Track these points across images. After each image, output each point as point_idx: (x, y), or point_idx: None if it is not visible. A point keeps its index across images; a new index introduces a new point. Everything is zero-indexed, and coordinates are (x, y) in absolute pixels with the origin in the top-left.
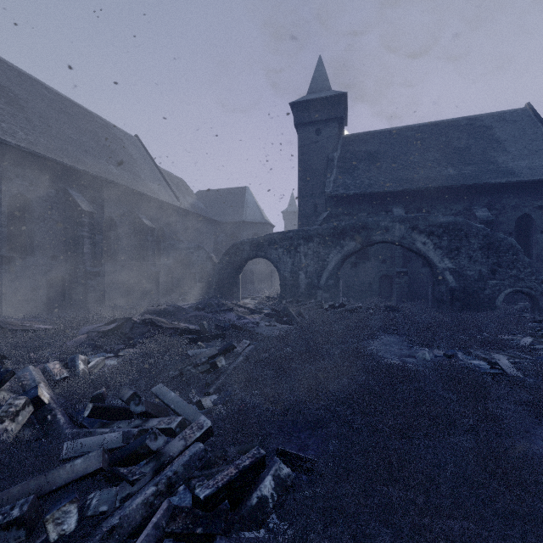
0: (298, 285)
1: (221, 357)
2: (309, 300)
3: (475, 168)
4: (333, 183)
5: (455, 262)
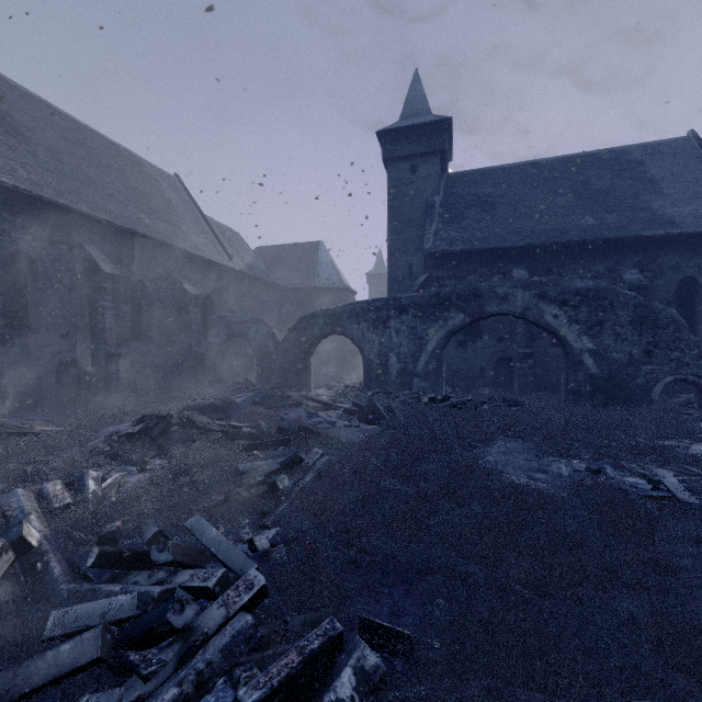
0: (387, 371)
1: (284, 475)
2: (402, 391)
3: (622, 216)
4: (434, 237)
5: (596, 341)
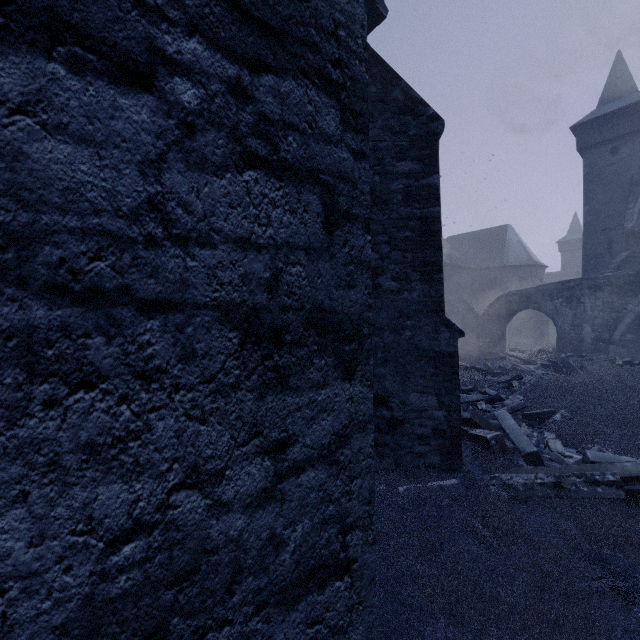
0: (581, 339)
1: (515, 381)
2: (596, 356)
3: None
4: (638, 214)
5: None
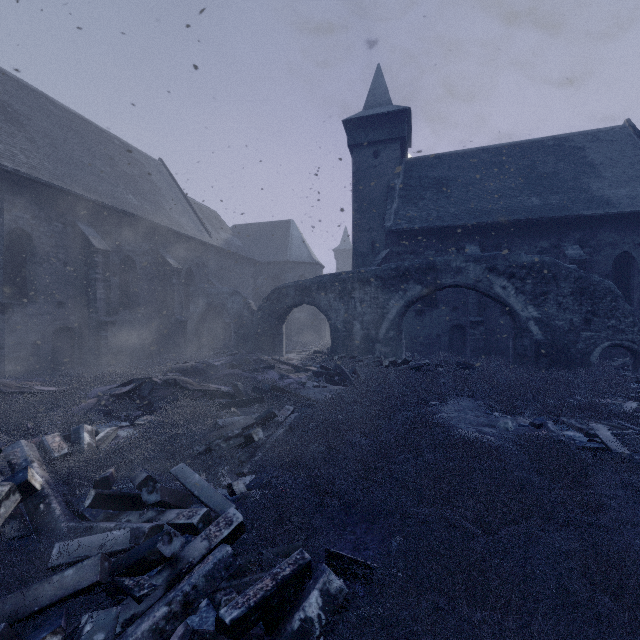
0: (352, 337)
1: (258, 428)
2: (365, 356)
3: (564, 197)
4: (395, 216)
5: (541, 310)
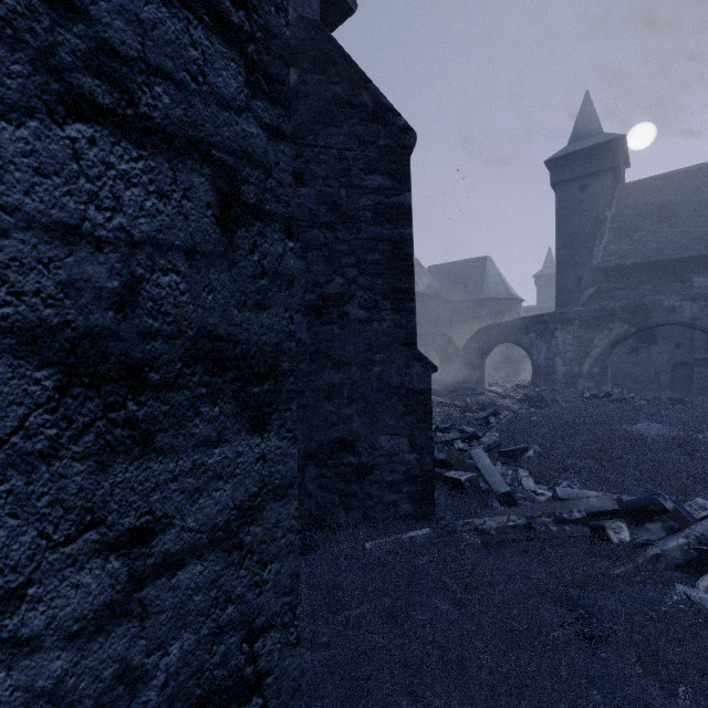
0: (554, 372)
1: (492, 417)
2: (567, 389)
3: None
4: (604, 252)
5: None
